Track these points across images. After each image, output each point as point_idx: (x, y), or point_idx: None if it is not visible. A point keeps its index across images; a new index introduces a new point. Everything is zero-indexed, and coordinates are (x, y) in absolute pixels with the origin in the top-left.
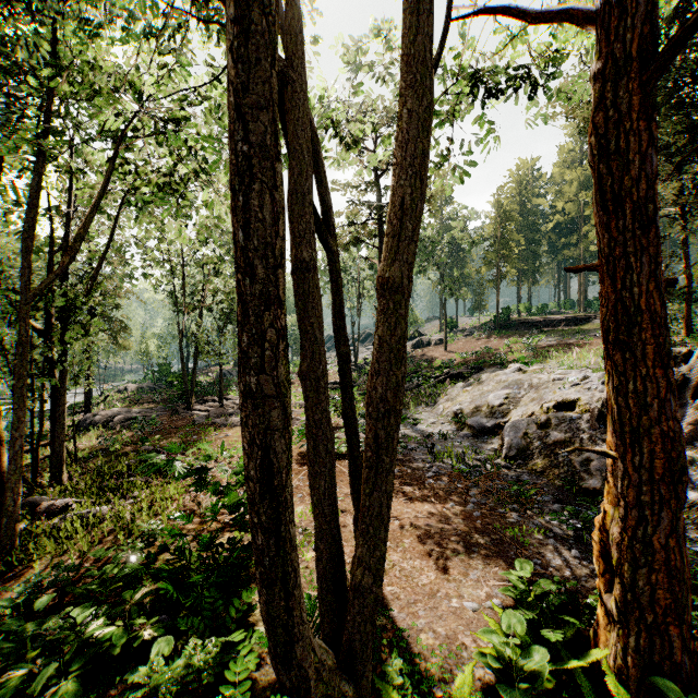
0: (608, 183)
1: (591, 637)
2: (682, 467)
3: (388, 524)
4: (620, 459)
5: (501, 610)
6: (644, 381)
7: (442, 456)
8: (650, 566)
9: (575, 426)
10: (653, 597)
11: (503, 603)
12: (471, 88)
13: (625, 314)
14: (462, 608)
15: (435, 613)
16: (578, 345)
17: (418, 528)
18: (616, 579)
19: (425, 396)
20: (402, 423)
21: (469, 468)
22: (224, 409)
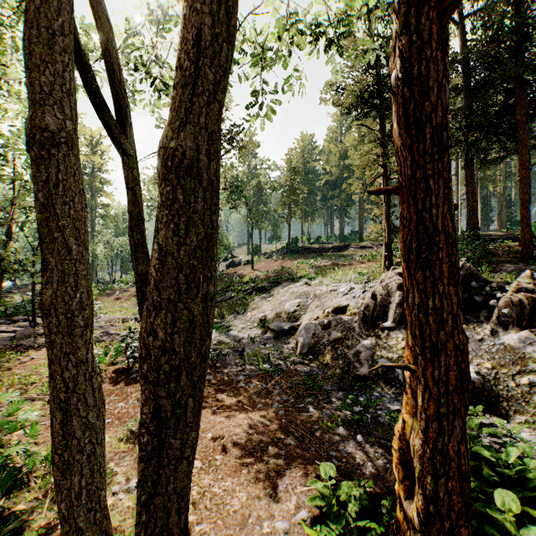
0: (410, 107)
1: None
2: (469, 376)
3: None
4: (421, 374)
5: (311, 529)
6: (441, 298)
7: (251, 358)
8: (447, 474)
9: (348, 326)
10: (450, 503)
11: (310, 513)
12: (278, 29)
13: (425, 234)
14: (274, 531)
15: None
16: (342, 265)
17: (230, 439)
18: (419, 490)
19: (237, 306)
20: (218, 330)
21: (273, 368)
22: (35, 329)
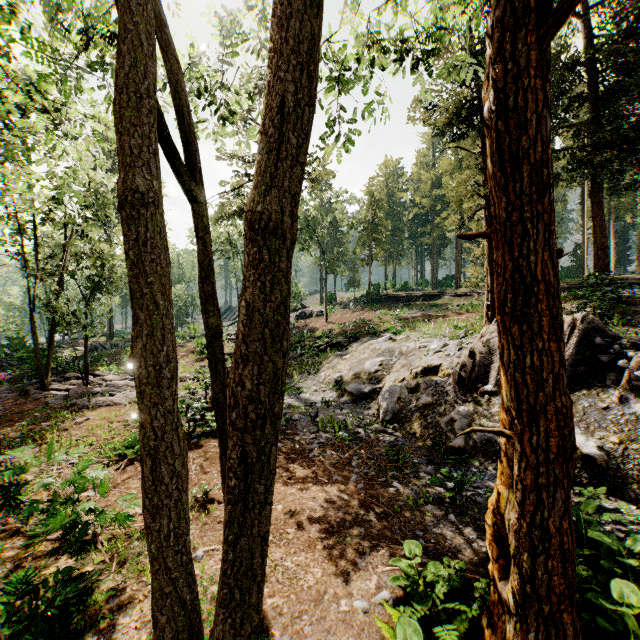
0: (504, 143)
1: (484, 626)
2: (574, 444)
3: (263, 579)
4: (517, 439)
5: (393, 609)
6: (540, 355)
7: (325, 425)
8: (547, 552)
9: (440, 390)
10: (551, 585)
11: (393, 594)
12: (357, 51)
13: (521, 284)
14: (352, 610)
15: (323, 625)
16: (434, 316)
17: (302, 512)
18: (514, 569)
19: (308, 364)
20: (287, 393)
21: (351, 436)
22: (88, 387)
